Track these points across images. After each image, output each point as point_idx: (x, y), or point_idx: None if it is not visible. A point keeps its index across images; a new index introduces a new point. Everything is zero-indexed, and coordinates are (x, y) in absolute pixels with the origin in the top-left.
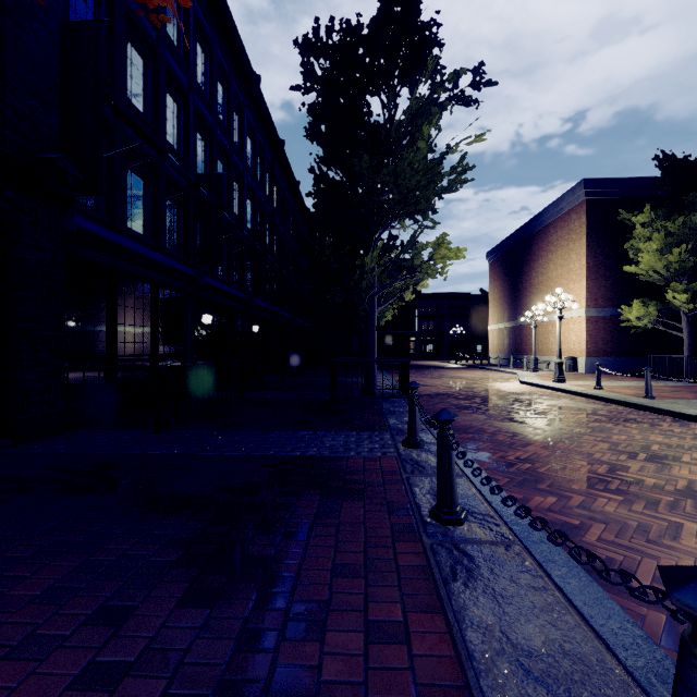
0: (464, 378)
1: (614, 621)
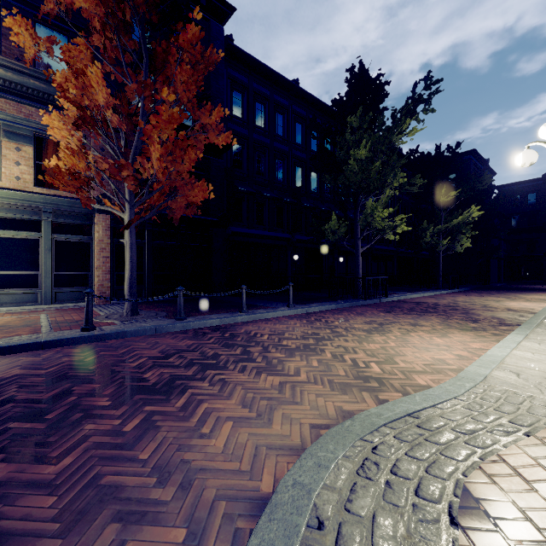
0: (513, 298)
1: (223, 318)
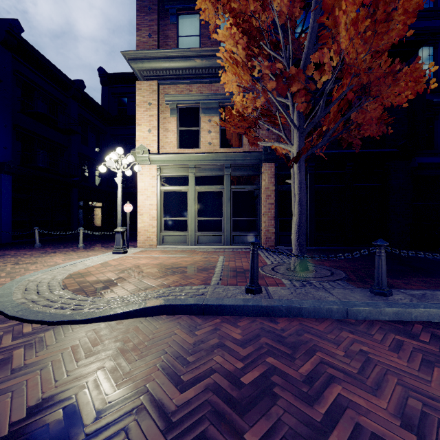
0: None
1: None
